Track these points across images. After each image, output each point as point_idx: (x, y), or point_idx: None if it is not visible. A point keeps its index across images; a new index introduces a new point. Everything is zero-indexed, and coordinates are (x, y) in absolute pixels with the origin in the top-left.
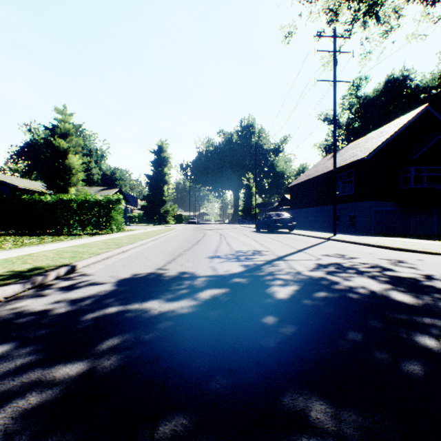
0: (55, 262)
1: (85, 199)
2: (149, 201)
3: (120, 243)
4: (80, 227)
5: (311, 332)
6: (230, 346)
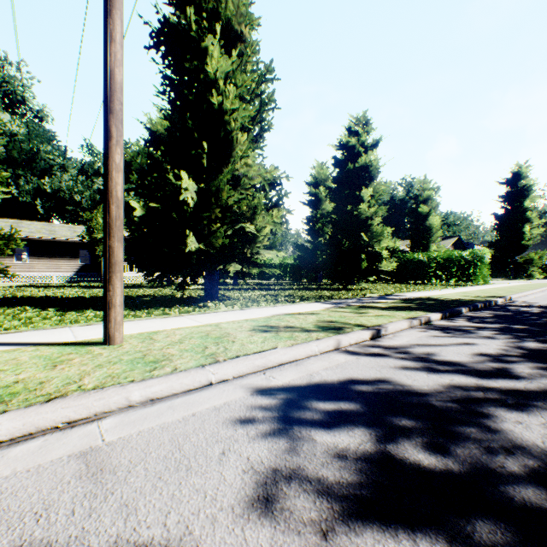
0: (493, 295)
1: (450, 255)
2: (498, 248)
3: (511, 291)
4: (446, 278)
5: None
6: None
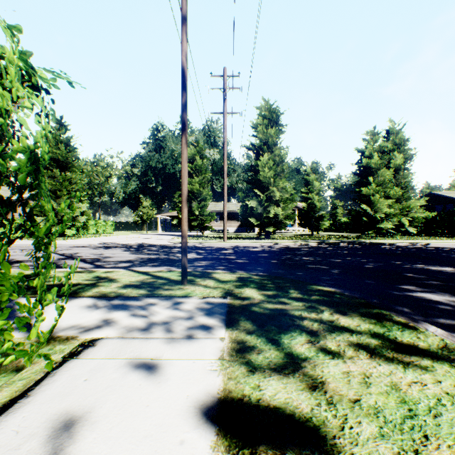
0: (426, 243)
1: None
2: None
3: None
4: None
5: (435, 250)
6: (419, 249)
